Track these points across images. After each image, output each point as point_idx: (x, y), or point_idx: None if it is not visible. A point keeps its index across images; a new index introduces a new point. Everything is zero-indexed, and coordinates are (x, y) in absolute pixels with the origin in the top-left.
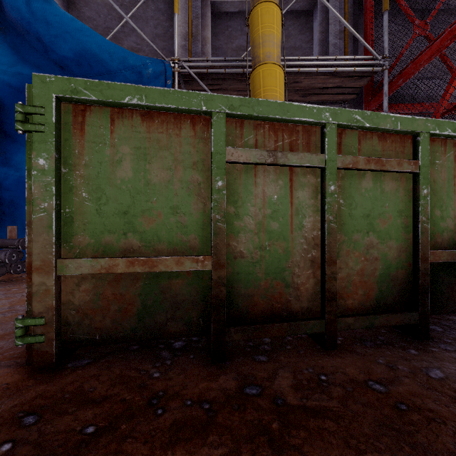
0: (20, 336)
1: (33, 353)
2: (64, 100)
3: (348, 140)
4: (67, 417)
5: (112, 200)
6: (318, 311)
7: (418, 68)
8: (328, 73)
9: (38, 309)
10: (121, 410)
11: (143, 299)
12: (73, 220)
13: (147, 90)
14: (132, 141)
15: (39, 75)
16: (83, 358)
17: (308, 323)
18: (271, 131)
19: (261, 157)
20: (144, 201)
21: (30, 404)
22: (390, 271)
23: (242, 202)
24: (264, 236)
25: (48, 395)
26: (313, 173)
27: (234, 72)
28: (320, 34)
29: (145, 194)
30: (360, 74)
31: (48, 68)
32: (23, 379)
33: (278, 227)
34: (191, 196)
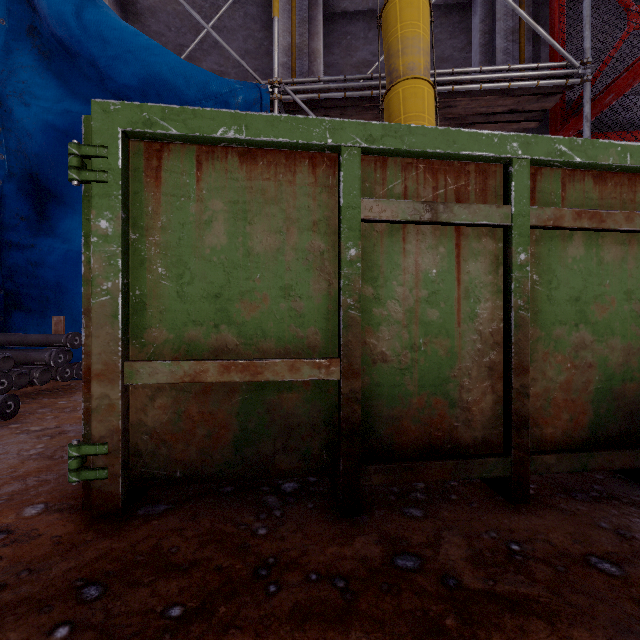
0: (75, 469)
1: (93, 494)
2: (133, 137)
3: (545, 183)
4: (142, 591)
5: (199, 278)
6: (500, 443)
7: (639, 77)
8: (497, 92)
9: (99, 432)
10: (217, 584)
11: (242, 421)
12: (145, 306)
13: (249, 117)
14: (226, 192)
15: (100, 101)
16: (158, 502)
17: (484, 462)
18: (427, 173)
19: (414, 212)
20: (244, 280)
21: (91, 568)
22: (612, 384)
23: (385, 280)
24: (417, 331)
25: (114, 555)
26: (491, 235)
27: (357, 96)
28: (483, 36)
29: (245, 268)
30: (546, 90)
31: None
32: (80, 530)
33: (438, 317)
34: (310, 271)
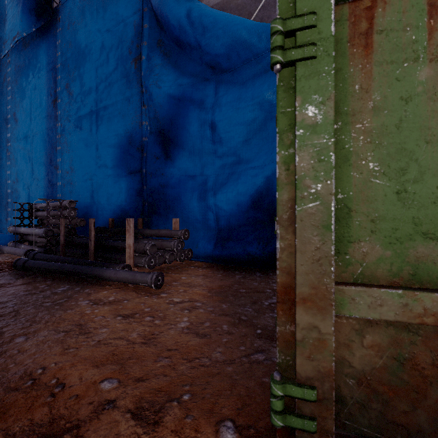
0: (279, 411)
1: None
2: None
3: None
4: None
5: (432, 172)
6: None
7: None
8: None
9: (306, 371)
10: None
11: None
12: (349, 214)
13: None
14: None
15: None
16: None
17: None
18: None
19: None
20: None
21: None
22: None
23: None
24: None
25: None
26: None
27: None
28: None
29: None
30: None
31: (200, 74)
32: None
33: None
34: None
